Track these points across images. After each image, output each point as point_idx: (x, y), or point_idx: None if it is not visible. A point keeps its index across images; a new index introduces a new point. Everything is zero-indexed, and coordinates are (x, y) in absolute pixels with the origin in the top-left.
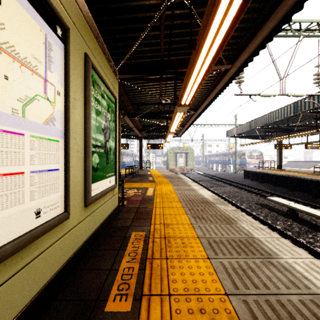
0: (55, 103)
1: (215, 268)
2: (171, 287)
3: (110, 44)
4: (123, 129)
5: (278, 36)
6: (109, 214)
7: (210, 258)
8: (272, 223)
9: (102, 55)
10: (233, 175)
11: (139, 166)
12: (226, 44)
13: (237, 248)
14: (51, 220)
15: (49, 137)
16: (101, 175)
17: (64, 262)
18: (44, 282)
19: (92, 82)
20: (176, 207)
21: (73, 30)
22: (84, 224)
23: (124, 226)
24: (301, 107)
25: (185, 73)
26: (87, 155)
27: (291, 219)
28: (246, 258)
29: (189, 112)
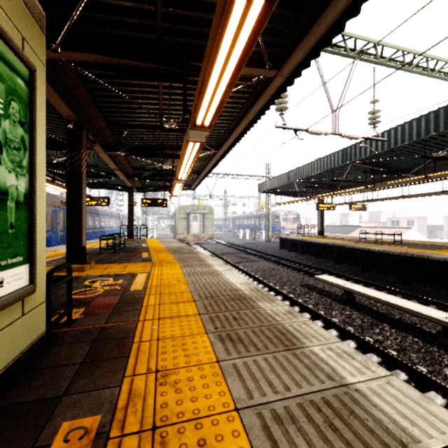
0: None
1: None
2: None
3: None
4: (99, 173)
5: (330, 52)
6: (2, 371)
7: None
8: (326, 314)
9: None
10: (266, 244)
11: (129, 233)
12: None
13: (329, 433)
14: None
15: None
16: None
17: None
18: None
19: None
20: (186, 314)
21: None
22: None
23: (45, 399)
24: (351, 155)
25: None
26: None
27: (348, 306)
28: None
29: (208, 150)
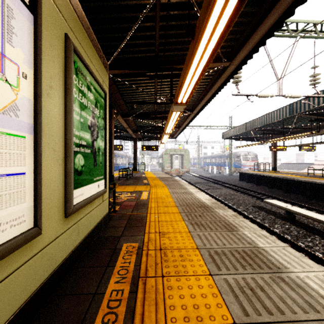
0: (19, 87)
1: (219, 288)
2: (168, 316)
3: (101, 35)
4: (117, 130)
5: (275, 36)
6: (98, 223)
7: (213, 274)
8: (270, 226)
9: (89, 42)
10: (229, 177)
11: (134, 168)
12: (228, 34)
13: (241, 260)
14: (11, 240)
15: (9, 131)
16: (87, 179)
17: (35, 289)
18: (2, 323)
19: (74, 69)
20: (172, 212)
21: (48, 2)
22: (64, 238)
23: (114, 236)
24: (297, 109)
25: (181, 69)
26: (68, 155)
27: (289, 222)
28: (253, 273)
29: (185, 113)
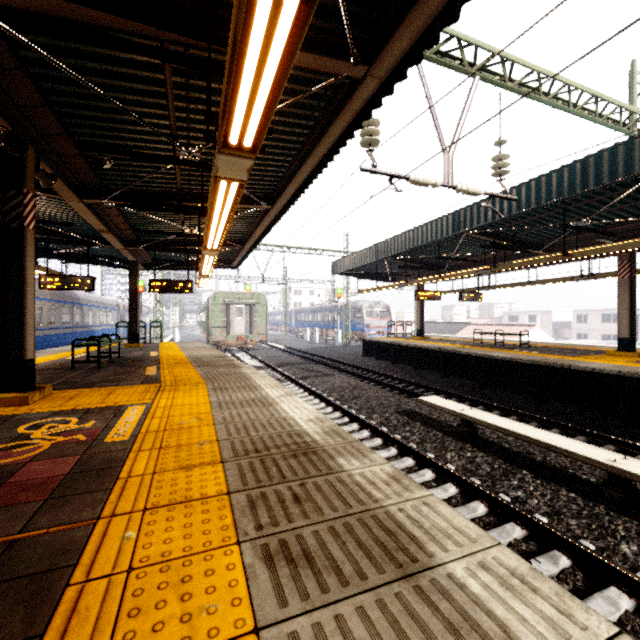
0: None
1: None
2: None
3: None
4: (75, 236)
5: (441, 64)
6: None
7: None
8: (437, 457)
9: None
10: (343, 349)
11: (130, 335)
12: None
13: None
14: None
15: None
16: None
17: None
18: None
19: None
20: (202, 495)
21: None
22: None
23: None
24: (466, 221)
25: None
26: None
27: (469, 442)
28: None
29: (257, 205)
